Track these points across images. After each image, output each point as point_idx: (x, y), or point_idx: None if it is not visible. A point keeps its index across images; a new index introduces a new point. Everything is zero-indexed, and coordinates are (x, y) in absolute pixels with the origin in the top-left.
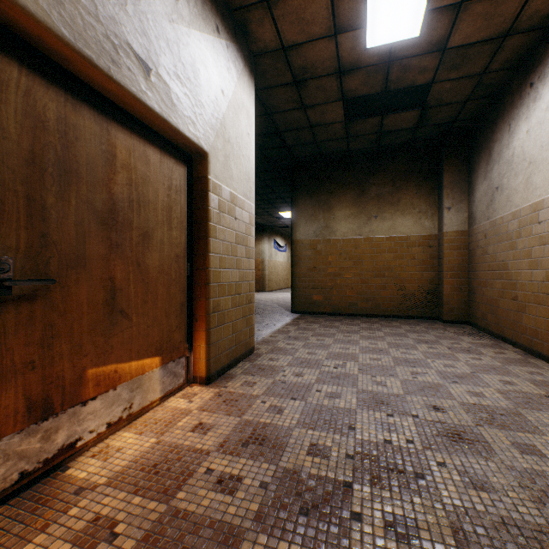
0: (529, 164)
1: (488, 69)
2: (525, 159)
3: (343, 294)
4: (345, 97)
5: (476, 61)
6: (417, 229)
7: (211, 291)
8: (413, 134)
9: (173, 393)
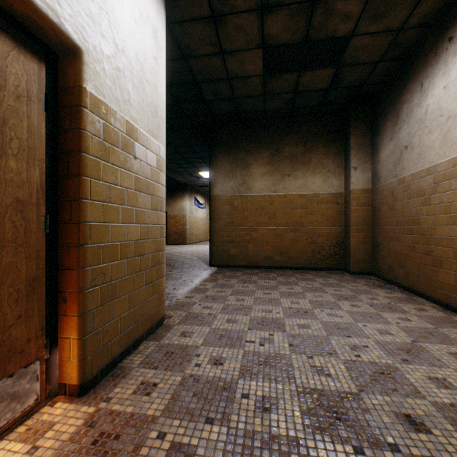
0: (448, 119)
1: (406, 23)
2: (442, 115)
3: (259, 248)
4: (265, 44)
5: (398, 12)
6: (326, 187)
7: (88, 255)
8: (325, 96)
9: (9, 429)
